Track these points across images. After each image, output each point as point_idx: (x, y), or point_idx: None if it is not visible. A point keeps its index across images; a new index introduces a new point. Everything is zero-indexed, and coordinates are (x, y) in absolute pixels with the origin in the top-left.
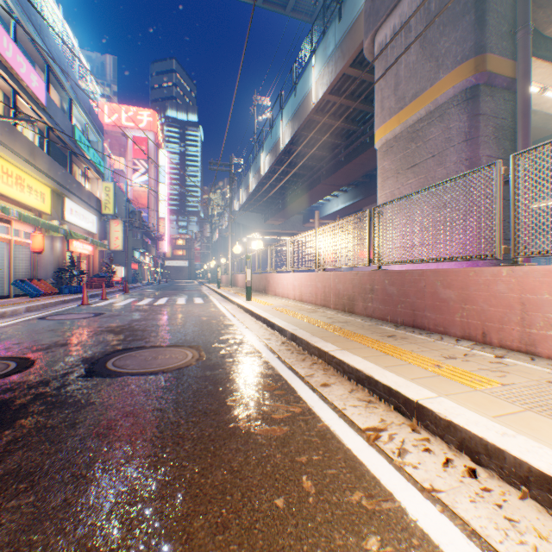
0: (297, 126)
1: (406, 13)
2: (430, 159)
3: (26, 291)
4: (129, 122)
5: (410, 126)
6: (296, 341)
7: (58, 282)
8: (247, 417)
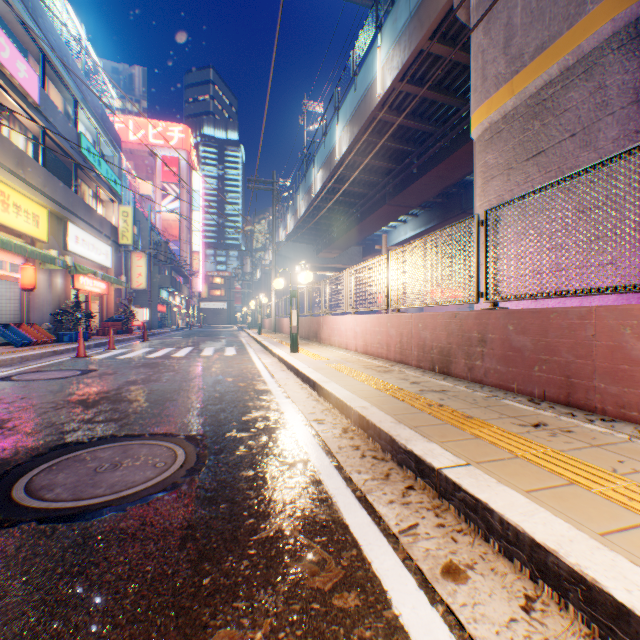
0: (358, 128)
1: None
2: (568, 141)
3: (9, 339)
4: (158, 139)
5: (532, 96)
6: (368, 430)
7: (57, 327)
8: None
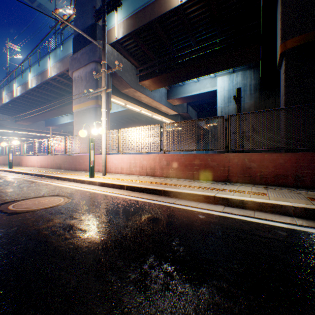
0: (41, 82)
1: (82, 74)
2: (88, 123)
3: None
4: None
5: (83, 110)
6: (37, 175)
7: None
8: (25, 183)
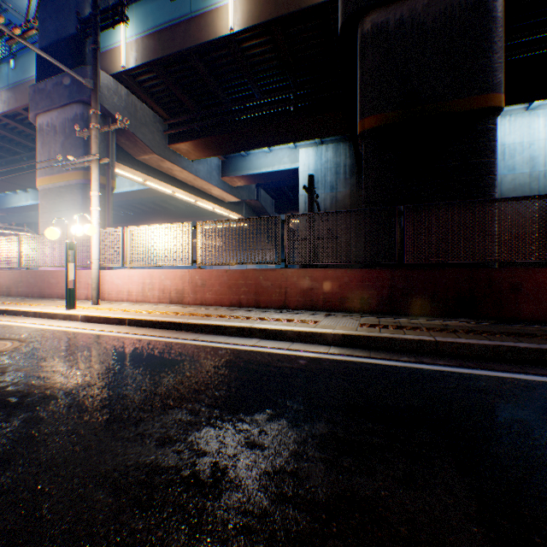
0: None
1: (56, 121)
2: (68, 211)
3: None
4: None
5: (59, 187)
6: None
7: None
8: None
